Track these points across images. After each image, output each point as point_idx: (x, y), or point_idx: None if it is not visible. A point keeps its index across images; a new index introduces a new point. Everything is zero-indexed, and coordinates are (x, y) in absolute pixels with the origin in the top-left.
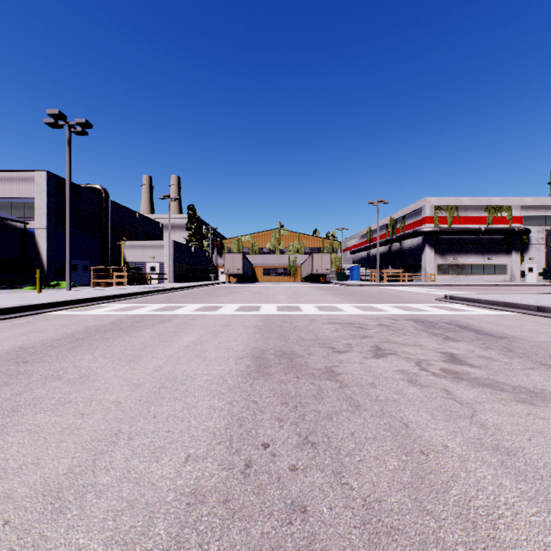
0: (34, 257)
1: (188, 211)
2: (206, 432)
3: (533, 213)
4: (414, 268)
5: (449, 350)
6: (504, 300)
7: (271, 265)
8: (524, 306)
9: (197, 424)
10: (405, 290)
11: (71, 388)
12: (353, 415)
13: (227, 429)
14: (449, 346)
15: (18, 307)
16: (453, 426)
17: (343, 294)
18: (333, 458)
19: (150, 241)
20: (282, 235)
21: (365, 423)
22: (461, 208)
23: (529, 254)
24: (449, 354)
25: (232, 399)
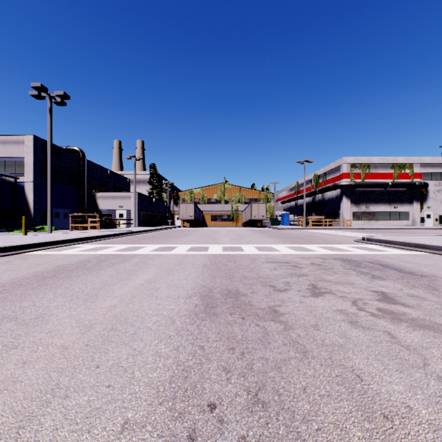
0: (23, 206)
1: (150, 169)
2: (148, 387)
3: (430, 170)
4: (334, 215)
5: (380, 289)
6: (414, 242)
7: (217, 212)
8: (433, 246)
9: (140, 377)
10: (327, 233)
11: (23, 331)
12: (302, 364)
13: (171, 382)
14: (378, 284)
15: (1, 248)
16: (409, 379)
17: (277, 236)
18: (288, 426)
19: (118, 193)
20: (226, 188)
21: (316, 374)
22: (372, 166)
23: (427, 203)
24: (381, 292)
25: (179, 344)
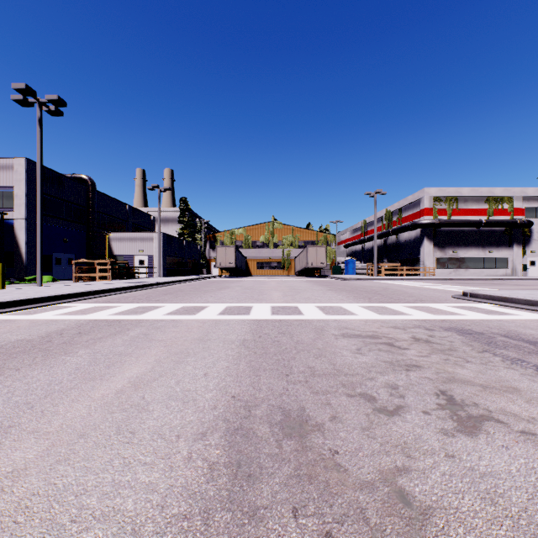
0: (12, 250)
1: (181, 204)
2: None
3: (535, 205)
4: (411, 261)
5: None
6: None
7: (265, 259)
8: None
9: None
10: (408, 285)
11: None
12: None
13: None
14: None
15: None
16: None
17: (344, 290)
18: None
19: (138, 233)
20: (276, 228)
21: None
22: (461, 200)
23: (531, 247)
24: None
25: None
